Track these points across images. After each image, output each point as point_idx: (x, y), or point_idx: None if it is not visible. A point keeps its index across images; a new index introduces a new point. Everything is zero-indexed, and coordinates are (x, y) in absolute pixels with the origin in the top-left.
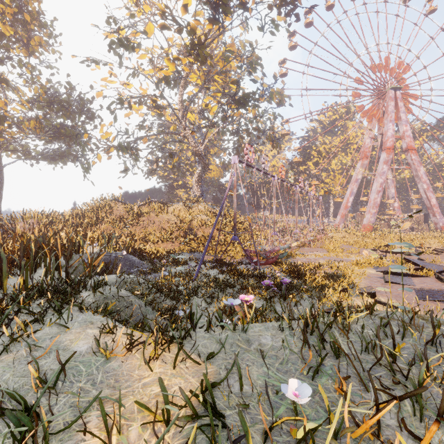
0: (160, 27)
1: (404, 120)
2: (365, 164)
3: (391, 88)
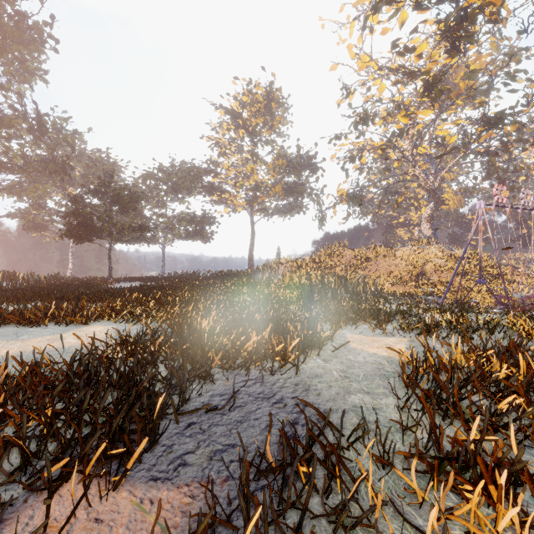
0: (392, 84)
1: None
2: None
3: None
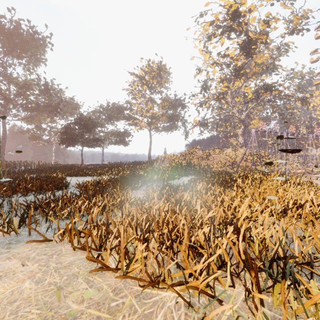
0: (219, 70)
1: None
2: None
3: None
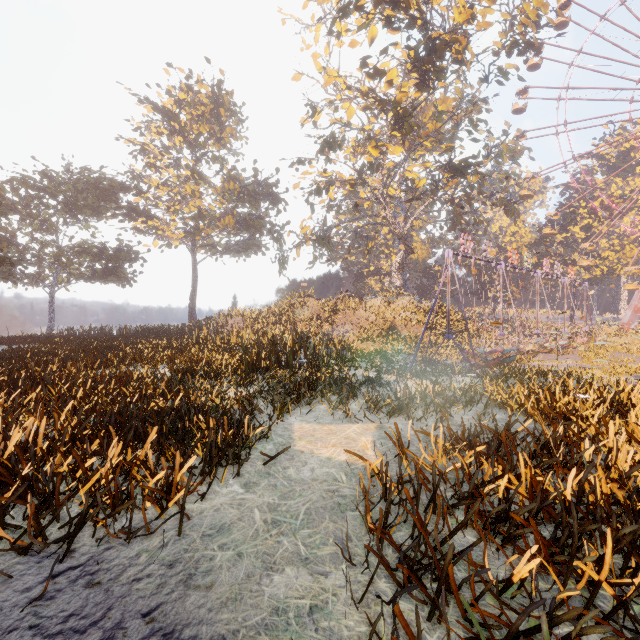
0: (362, 110)
1: None
2: None
3: None
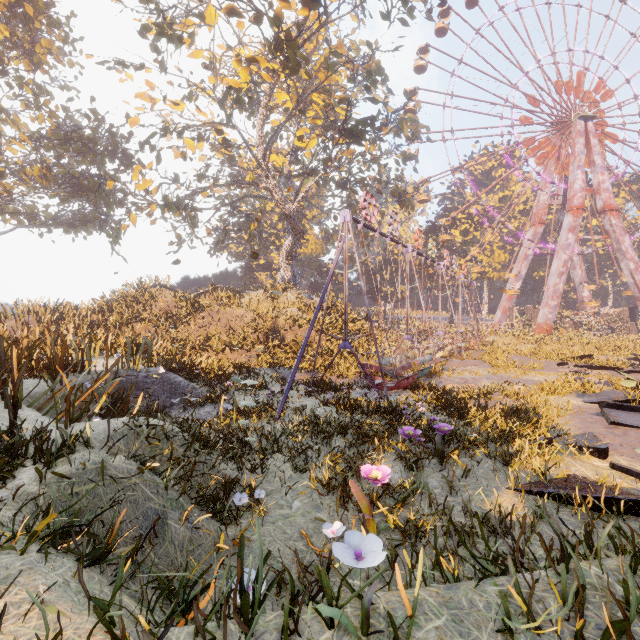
0: (227, 12)
1: (600, 165)
2: (540, 232)
3: (580, 117)
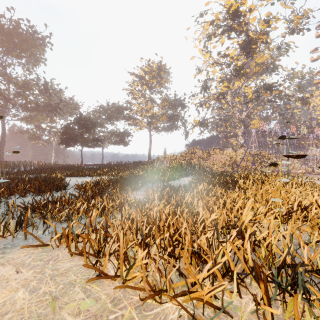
0: (219, 70)
1: None
2: None
3: None
